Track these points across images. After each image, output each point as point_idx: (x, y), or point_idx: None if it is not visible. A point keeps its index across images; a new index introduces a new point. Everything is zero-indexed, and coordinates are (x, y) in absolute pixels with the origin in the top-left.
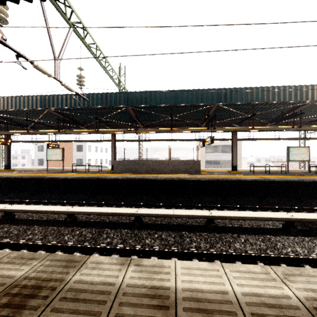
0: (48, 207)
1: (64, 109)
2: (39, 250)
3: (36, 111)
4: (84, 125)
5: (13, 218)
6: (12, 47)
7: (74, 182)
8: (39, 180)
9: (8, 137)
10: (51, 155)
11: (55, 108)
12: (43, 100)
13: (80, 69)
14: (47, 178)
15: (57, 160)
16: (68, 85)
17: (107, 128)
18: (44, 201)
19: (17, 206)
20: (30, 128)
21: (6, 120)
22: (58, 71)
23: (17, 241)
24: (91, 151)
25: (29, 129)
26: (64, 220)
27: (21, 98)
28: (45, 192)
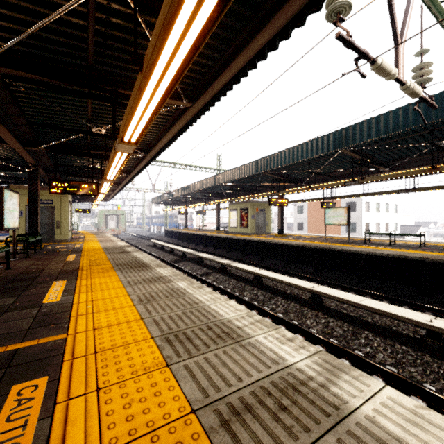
0: (377, 303)
1: (363, 144)
2: (412, 394)
3: (319, 158)
4: (387, 165)
5: (321, 304)
6: (356, 46)
7: (385, 261)
8: (326, 251)
9: (281, 197)
10: (330, 218)
11: (357, 144)
12: (338, 138)
13: (422, 53)
14: (338, 251)
15: (339, 225)
16: (414, 85)
17: (442, 162)
18: (342, 285)
19: (326, 289)
20: (305, 183)
21: (283, 177)
22: (400, 65)
23: (358, 354)
24: (370, 211)
25: (304, 184)
26: (420, 339)
27: (308, 144)
28: (332, 270)
